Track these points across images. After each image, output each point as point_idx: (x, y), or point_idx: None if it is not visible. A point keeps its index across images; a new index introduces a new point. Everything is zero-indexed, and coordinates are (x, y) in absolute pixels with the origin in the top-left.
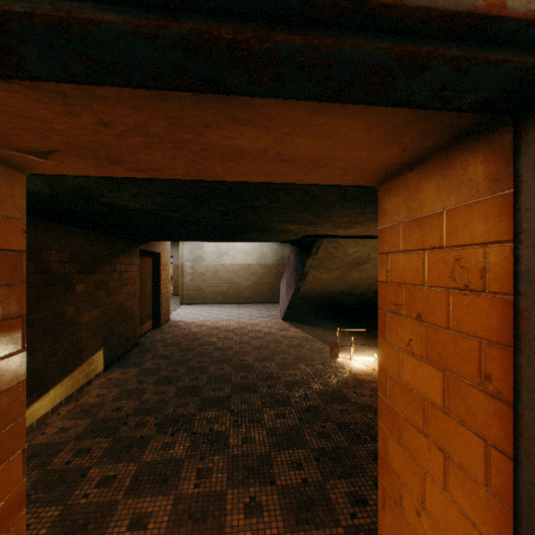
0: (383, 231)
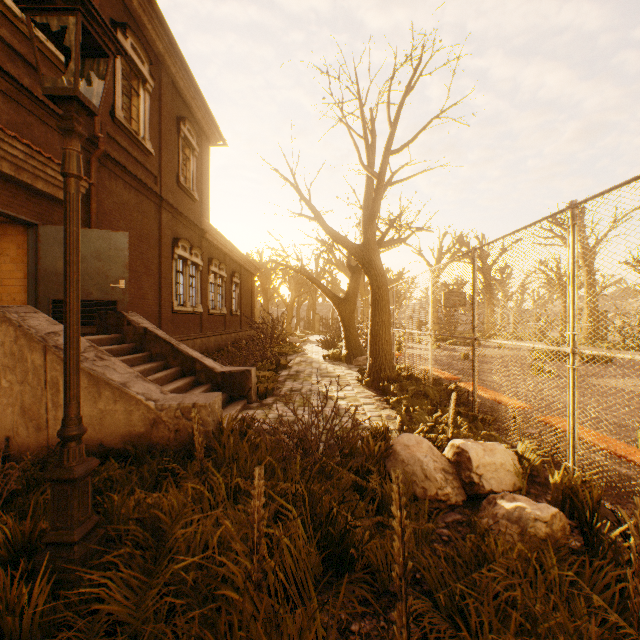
0: None
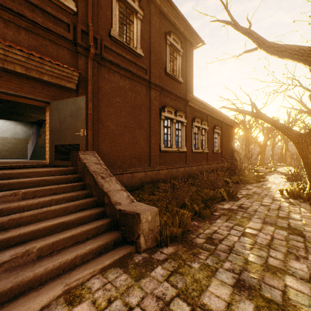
0: (47, 113)
